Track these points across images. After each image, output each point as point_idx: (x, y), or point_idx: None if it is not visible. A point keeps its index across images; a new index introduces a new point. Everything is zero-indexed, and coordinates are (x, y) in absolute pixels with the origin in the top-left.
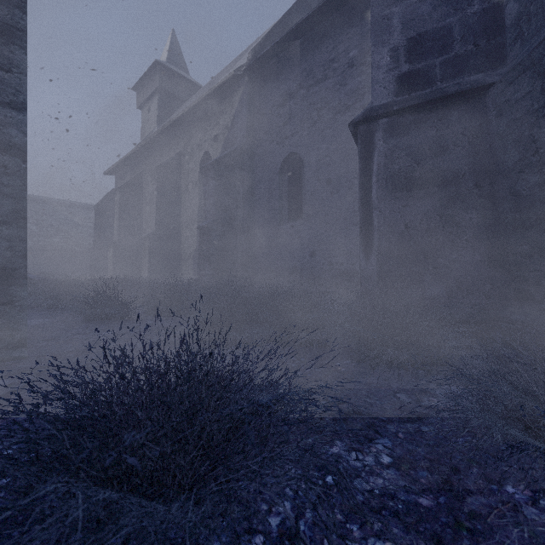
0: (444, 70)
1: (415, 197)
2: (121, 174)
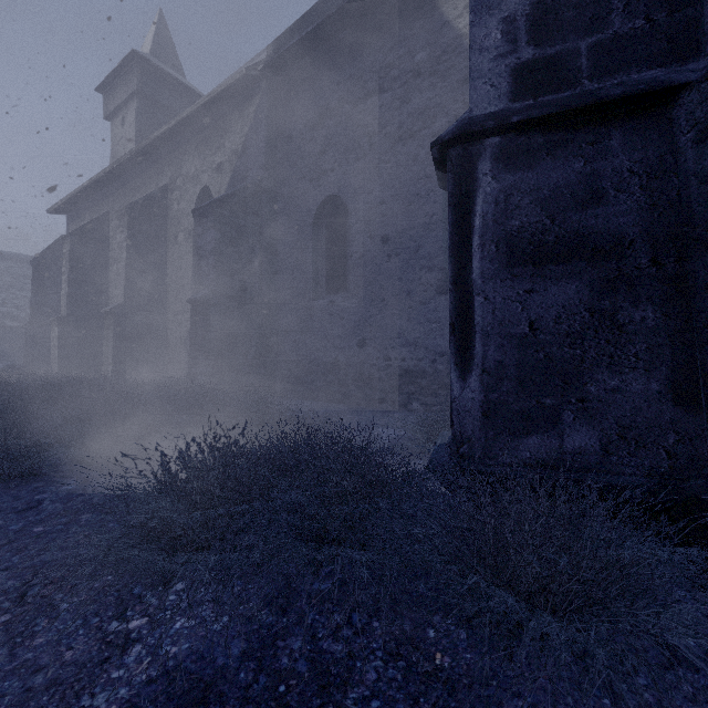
0: (596, 60)
1: (548, 276)
2: (76, 213)
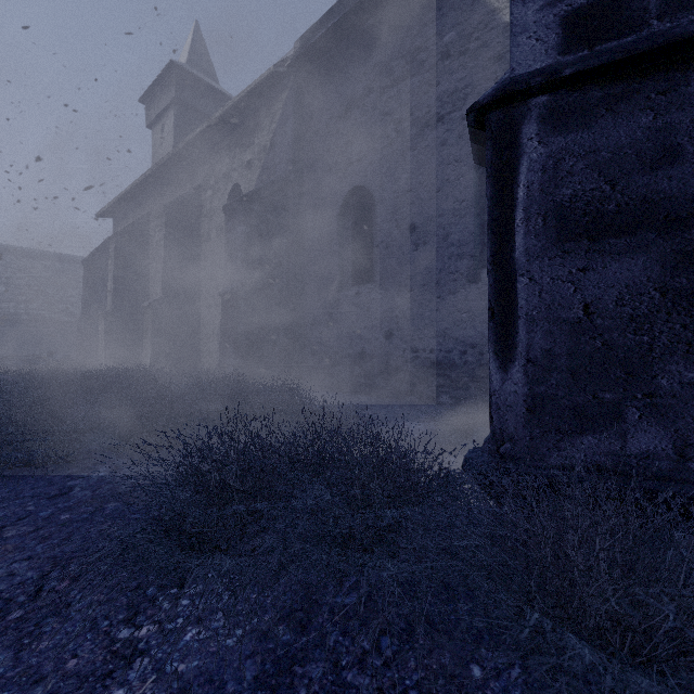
0: None
1: (607, 251)
2: (121, 216)
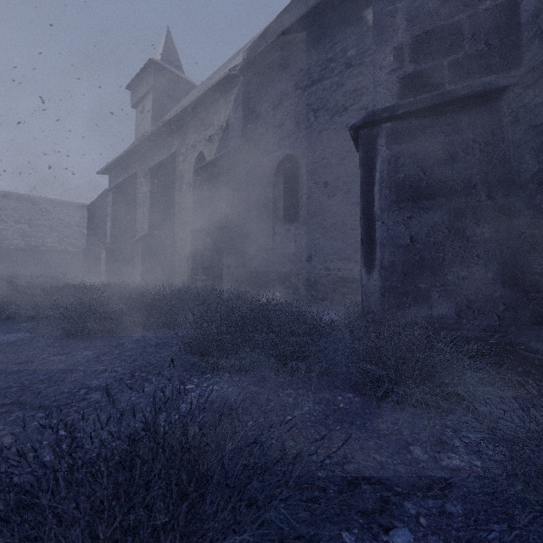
0: (453, 71)
1: (422, 208)
2: (114, 174)
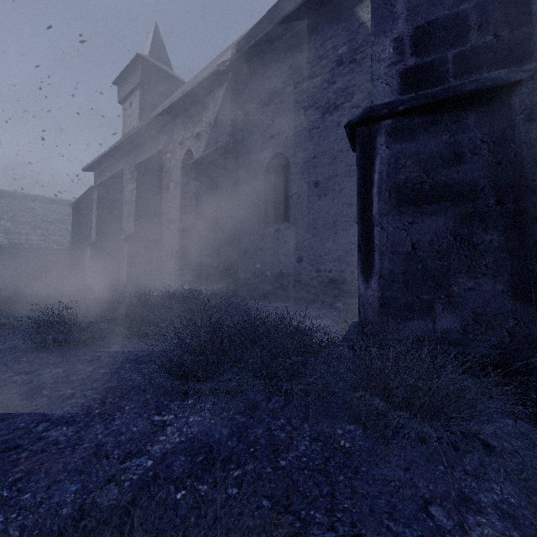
0: (458, 64)
1: (424, 212)
2: (100, 170)
